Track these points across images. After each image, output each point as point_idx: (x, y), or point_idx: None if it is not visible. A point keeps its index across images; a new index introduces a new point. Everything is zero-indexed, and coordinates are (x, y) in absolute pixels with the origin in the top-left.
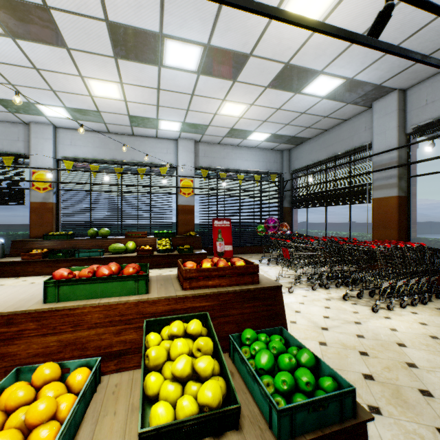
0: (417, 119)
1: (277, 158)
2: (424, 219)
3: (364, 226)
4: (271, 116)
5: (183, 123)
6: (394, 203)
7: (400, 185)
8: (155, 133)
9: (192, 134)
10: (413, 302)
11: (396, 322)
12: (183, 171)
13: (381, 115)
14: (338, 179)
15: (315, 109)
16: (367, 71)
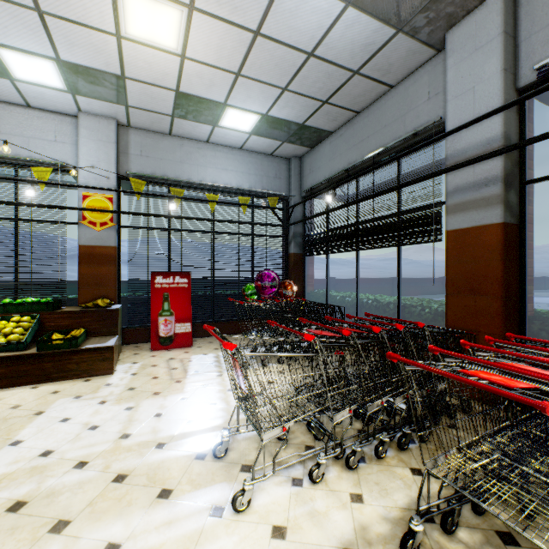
0: (547, 51)
1: (280, 171)
2: None
3: (407, 283)
4: (247, 58)
5: (59, 63)
6: (496, 240)
7: (508, 200)
8: (16, 93)
9: (103, 102)
10: None
11: None
12: (89, 179)
13: (466, 53)
14: (379, 194)
15: (335, 44)
16: None
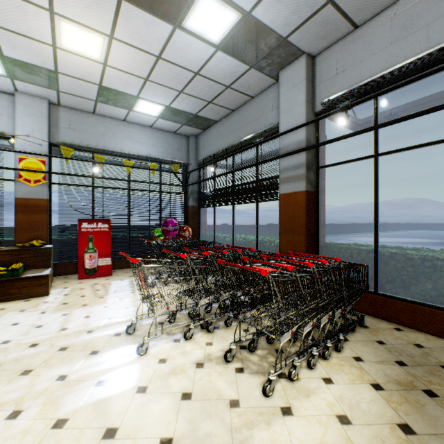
0: (327, 94)
1: (182, 145)
2: (327, 221)
3: None
4: (153, 71)
5: (2, 57)
6: (303, 200)
7: (309, 178)
8: None
9: (38, 87)
10: (326, 354)
11: (300, 425)
12: (25, 145)
13: (289, 87)
14: (242, 169)
15: (212, 70)
16: (268, 3)
